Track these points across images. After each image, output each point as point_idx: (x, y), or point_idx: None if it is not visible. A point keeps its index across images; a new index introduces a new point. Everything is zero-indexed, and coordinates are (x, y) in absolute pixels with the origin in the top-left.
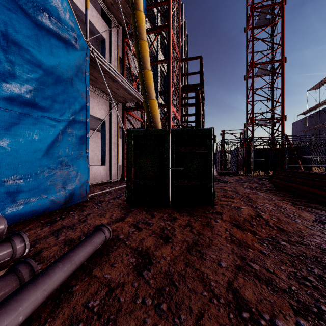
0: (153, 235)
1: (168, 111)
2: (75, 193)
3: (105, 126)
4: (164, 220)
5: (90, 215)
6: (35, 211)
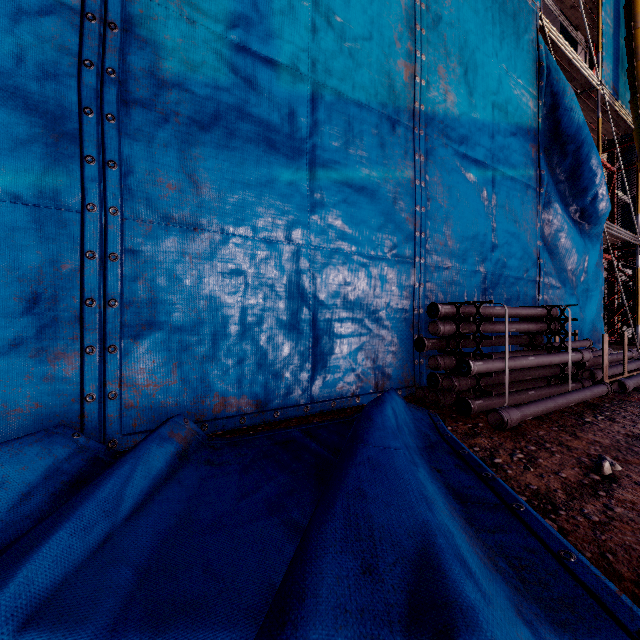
0: None
1: None
2: None
3: None
4: None
5: None
6: None
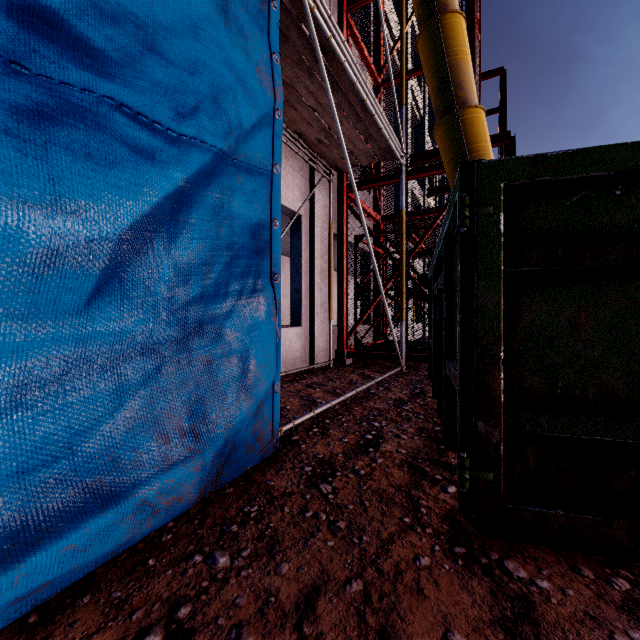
0: None
1: None
2: (237, 442)
3: (300, 229)
4: None
5: (322, 623)
6: (47, 585)
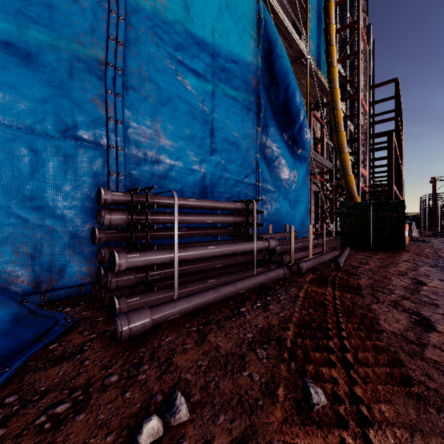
0: (367, 254)
1: (357, 174)
2: None
3: None
4: (370, 252)
5: None
6: None
